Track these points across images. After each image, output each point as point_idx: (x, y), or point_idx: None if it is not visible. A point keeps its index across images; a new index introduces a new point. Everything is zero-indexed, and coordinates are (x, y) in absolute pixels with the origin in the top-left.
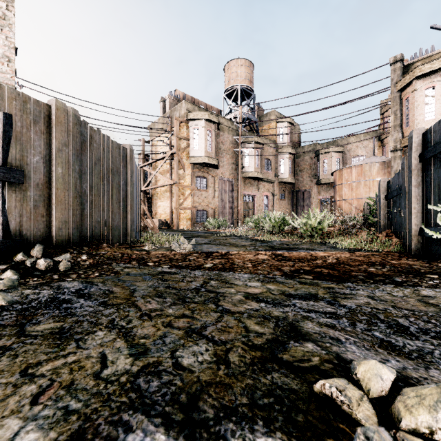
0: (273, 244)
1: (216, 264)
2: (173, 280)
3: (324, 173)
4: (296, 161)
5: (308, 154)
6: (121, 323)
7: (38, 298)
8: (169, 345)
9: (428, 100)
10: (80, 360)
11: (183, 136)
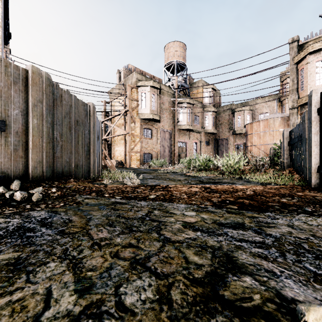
0: (202, 179)
1: (158, 195)
2: (123, 210)
3: (238, 126)
4: (217, 117)
5: (226, 111)
6: (73, 253)
7: (7, 227)
8: (114, 279)
9: (318, 70)
10: (25, 297)
11: (134, 98)
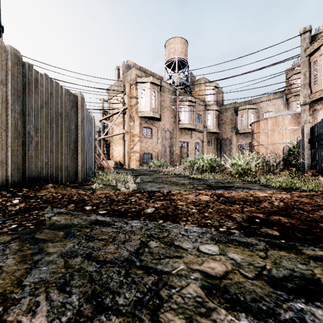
0: (209, 182)
1: (158, 208)
2: (101, 239)
3: (241, 125)
4: (220, 116)
5: (229, 110)
6: None
7: None
8: None
9: None
10: None
11: (133, 95)
